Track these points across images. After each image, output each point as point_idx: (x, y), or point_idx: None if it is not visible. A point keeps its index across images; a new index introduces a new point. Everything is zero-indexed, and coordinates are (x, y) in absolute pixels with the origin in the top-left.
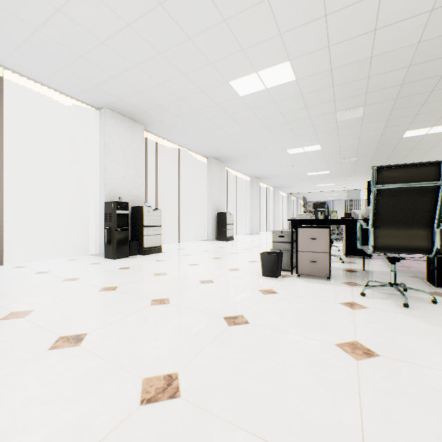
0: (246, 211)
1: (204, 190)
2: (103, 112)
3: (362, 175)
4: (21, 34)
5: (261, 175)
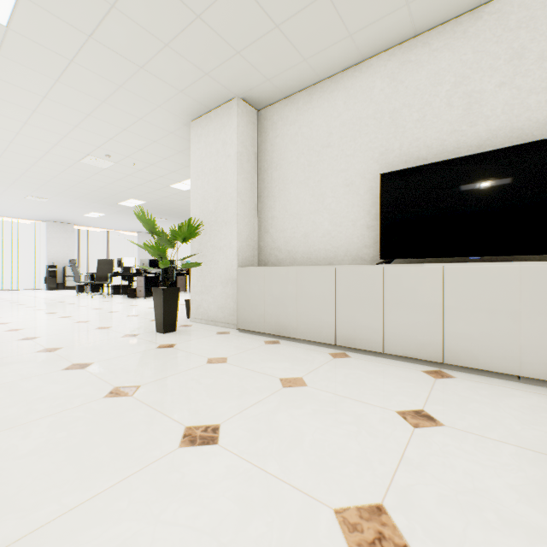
0: None
1: (136, 254)
2: (47, 223)
3: None
4: (1, 212)
5: None
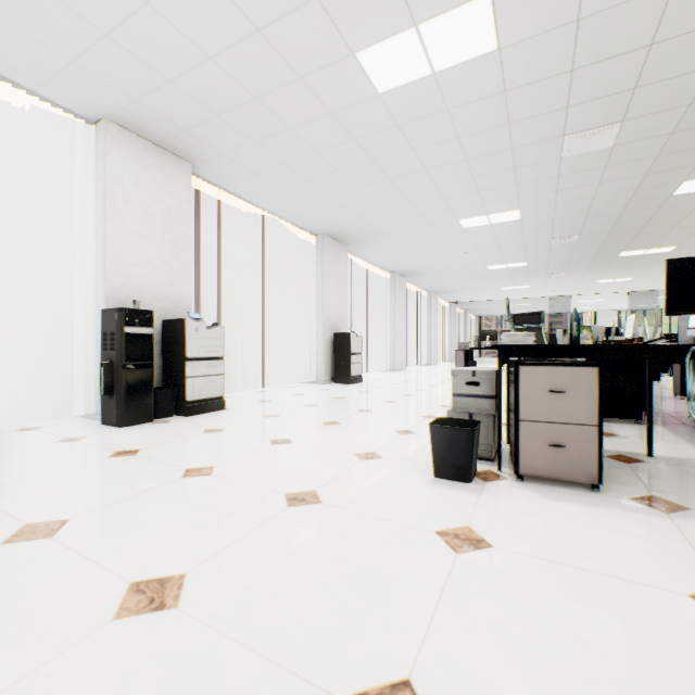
0: (384, 331)
1: (310, 294)
2: (101, 128)
3: (580, 271)
4: None
5: (409, 269)
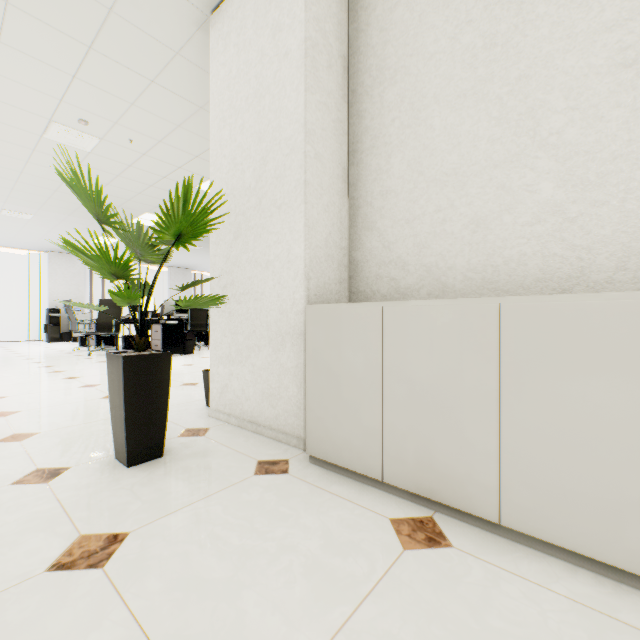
0: None
1: (167, 294)
2: (49, 254)
3: None
4: None
5: None
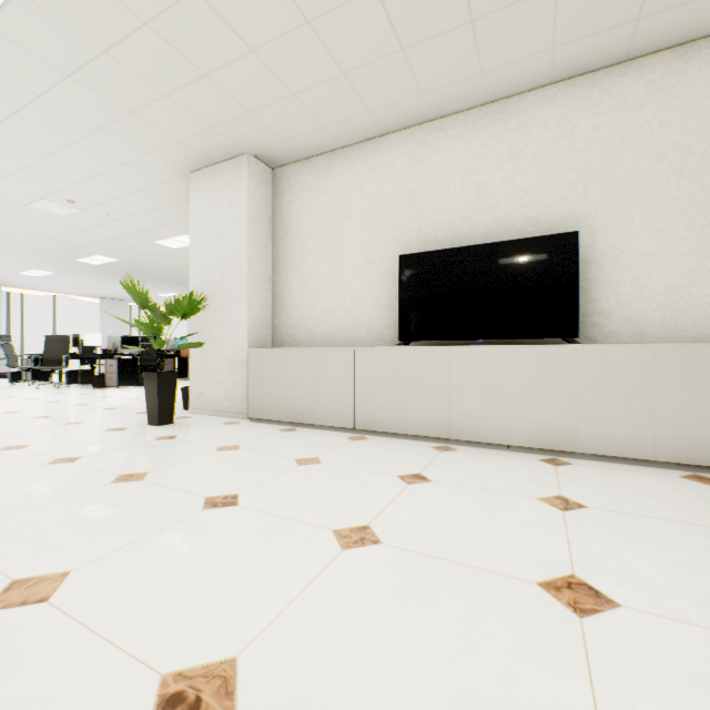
0: None
1: (99, 328)
2: None
3: None
4: None
5: None
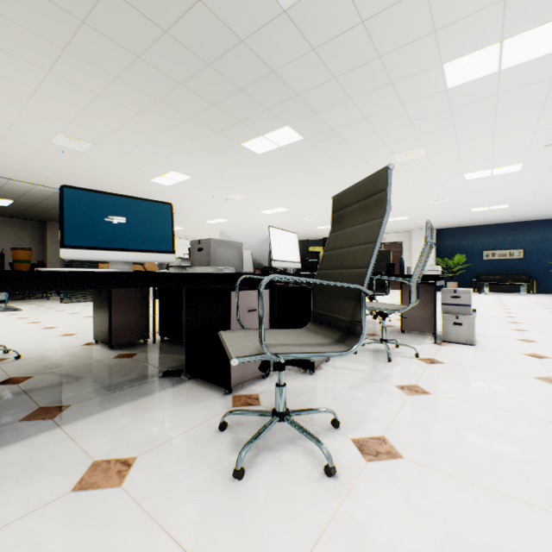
0: None
1: None
2: None
3: None
4: None
5: None
